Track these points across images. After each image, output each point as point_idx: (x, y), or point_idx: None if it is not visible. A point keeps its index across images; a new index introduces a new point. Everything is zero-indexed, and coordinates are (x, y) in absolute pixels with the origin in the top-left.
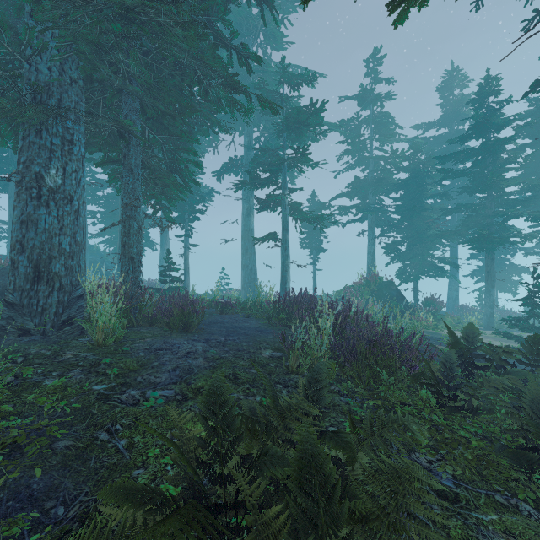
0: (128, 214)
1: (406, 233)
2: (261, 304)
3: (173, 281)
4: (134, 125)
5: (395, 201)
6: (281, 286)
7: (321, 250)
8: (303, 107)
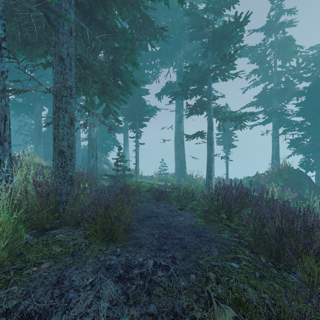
0: (58, 105)
1: (307, 131)
2: (192, 192)
3: (123, 169)
4: (65, 13)
5: (297, 105)
6: (207, 174)
7: (232, 146)
8: (226, 26)
